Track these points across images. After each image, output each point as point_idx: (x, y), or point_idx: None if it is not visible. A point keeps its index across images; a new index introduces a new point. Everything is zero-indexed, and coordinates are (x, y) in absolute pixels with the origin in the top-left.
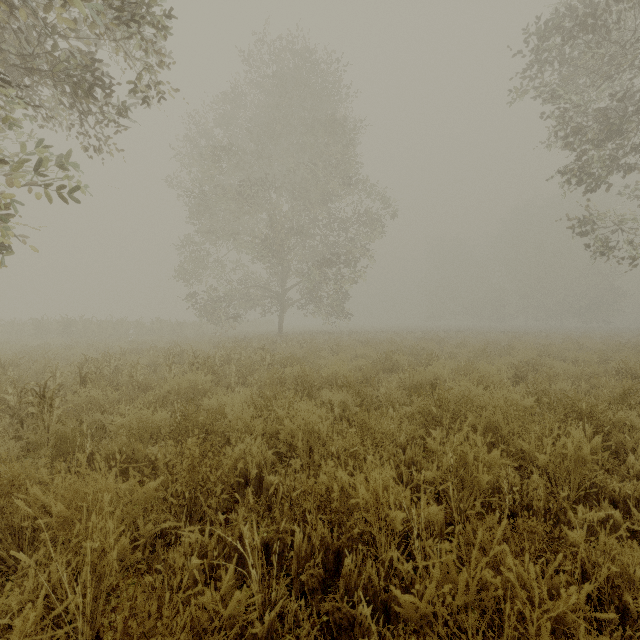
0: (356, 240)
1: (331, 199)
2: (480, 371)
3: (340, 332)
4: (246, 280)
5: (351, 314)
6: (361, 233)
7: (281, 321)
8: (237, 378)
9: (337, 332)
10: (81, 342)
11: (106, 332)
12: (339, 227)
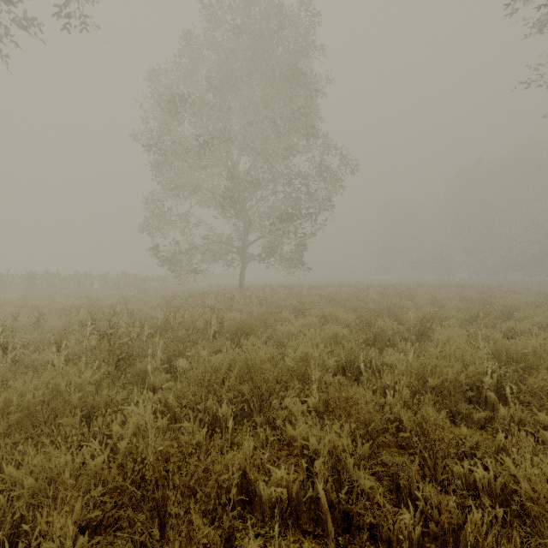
0: (316, 195)
1: (292, 152)
2: (527, 353)
3: (300, 286)
4: (208, 235)
5: (310, 268)
6: (321, 188)
7: (242, 275)
8: (165, 357)
9: (297, 286)
10: (34, 297)
11: (68, 286)
12: (299, 181)
